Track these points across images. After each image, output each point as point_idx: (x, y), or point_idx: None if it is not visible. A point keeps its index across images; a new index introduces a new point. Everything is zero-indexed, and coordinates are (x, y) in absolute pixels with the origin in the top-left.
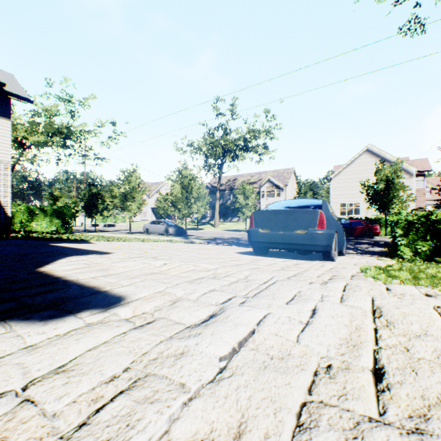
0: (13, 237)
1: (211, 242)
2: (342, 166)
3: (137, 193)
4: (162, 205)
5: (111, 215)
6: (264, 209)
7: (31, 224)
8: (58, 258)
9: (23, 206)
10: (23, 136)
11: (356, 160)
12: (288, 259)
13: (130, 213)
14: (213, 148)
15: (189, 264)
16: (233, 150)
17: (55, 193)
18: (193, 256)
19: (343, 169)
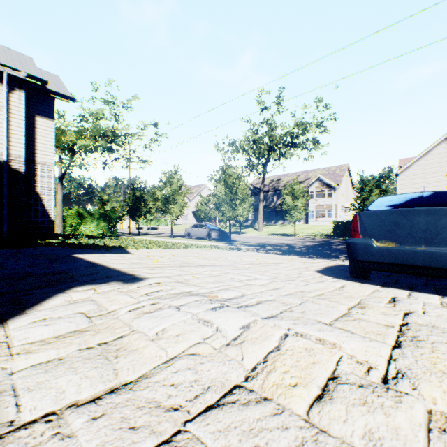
0: (46, 243)
1: (259, 249)
2: (413, 158)
3: (178, 195)
4: (203, 208)
5: (154, 218)
6: (370, 208)
7: (80, 228)
8: (56, 290)
9: (73, 210)
10: (73, 143)
11: (432, 151)
12: (434, 295)
13: (172, 216)
14: (256, 146)
15: (303, 337)
16: (278, 147)
17: (103, 197)
18: (272, 288)
19: (414, 163)
